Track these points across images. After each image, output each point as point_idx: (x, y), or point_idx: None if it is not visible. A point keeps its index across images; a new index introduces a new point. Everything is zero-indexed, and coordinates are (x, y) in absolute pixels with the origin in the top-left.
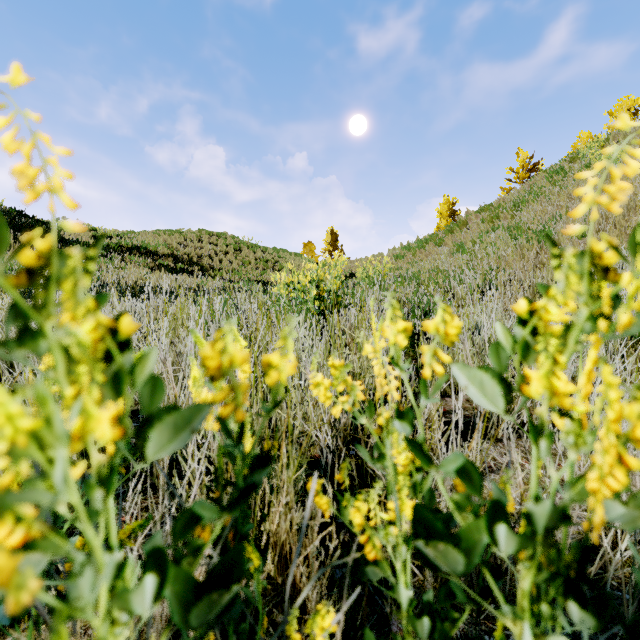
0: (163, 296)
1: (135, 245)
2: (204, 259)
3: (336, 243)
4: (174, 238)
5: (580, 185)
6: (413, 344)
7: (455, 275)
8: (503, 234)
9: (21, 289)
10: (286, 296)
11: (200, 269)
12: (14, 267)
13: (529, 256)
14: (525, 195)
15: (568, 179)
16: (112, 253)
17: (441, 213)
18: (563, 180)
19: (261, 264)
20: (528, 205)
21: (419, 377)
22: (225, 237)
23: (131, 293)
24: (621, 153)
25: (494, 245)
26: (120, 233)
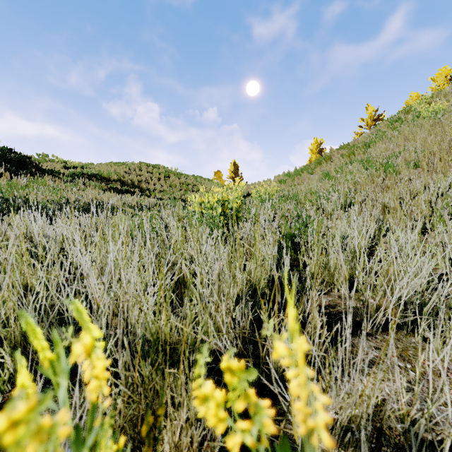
0: (104, 213)
1: (93, 173)
2: (143, 183)
3: (237, 172)
4: (122, 168)
5: (413, 130)
6: (295, 250)
7: (324, 195)
8: (358, 165)
9: (4, 206)
10: (199, 212)
11: (140, 190)
12: (3, 189)
13: (377, 181)
14: (373, 137)
15: (404, 126)
16: (76, 179)
17: (312, 150)
18: (400, 126)
19: (184, 187)
20: (375, 144)
21: (301, 278)
22: (158, 167)
23: (86, 209)
24: (443, 107)
25: (351, 173)
26: (83, 165)
